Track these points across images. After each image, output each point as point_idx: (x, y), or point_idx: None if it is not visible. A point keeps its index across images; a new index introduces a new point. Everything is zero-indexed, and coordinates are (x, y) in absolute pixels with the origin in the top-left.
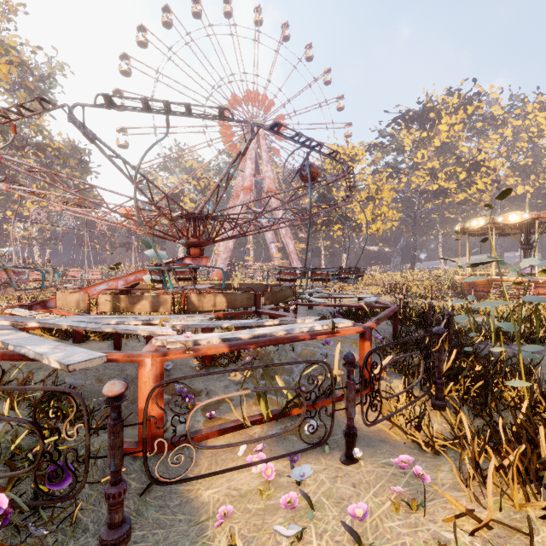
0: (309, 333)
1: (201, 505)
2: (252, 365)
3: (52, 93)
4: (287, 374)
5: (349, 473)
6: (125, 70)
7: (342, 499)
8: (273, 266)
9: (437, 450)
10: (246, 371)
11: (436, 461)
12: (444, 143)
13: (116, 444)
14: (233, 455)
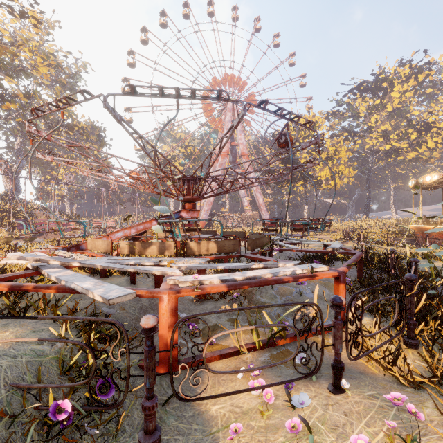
0: (292, 276)
1: (211, 418)
2: (238, 300)
3: (78, 86)
4: (269, 309)
5: (338, 401)
6: (131, 64)
7: (336, 426)
8: (245, 216)
9: (417, 386)
10: (233, 304)
11: (418, 397)
12: (396, 108)
13: (150, 367)
14: (231, 376)
